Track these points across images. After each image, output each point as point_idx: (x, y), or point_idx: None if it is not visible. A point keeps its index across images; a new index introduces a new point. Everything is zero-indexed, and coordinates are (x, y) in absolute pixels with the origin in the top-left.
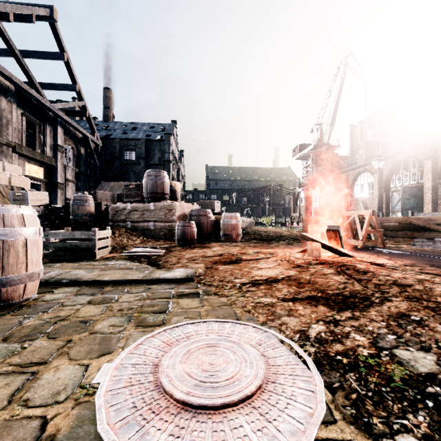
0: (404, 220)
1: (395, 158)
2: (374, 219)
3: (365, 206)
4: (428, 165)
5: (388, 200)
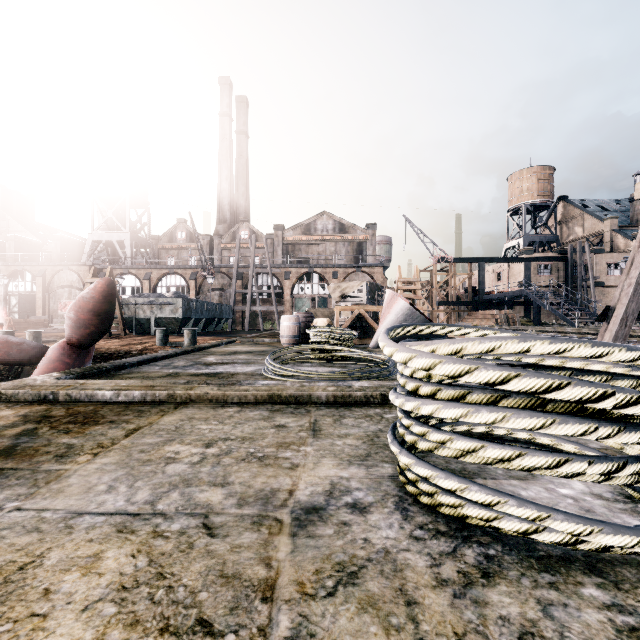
0: (24, 321)
1: (14, 268)
2: (12, 321)
3: (0, 313)
4: (40, 281)
5: (6, 302)
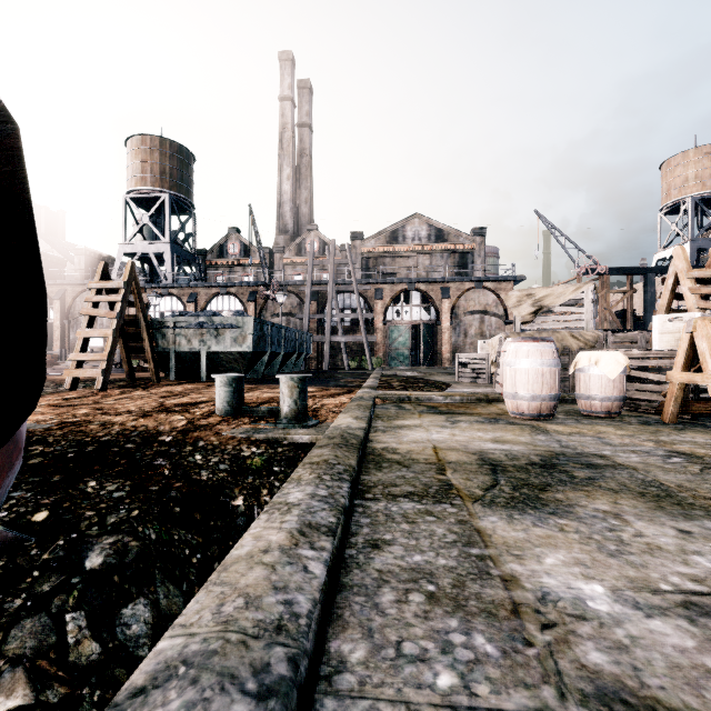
0: None
1: None
2: None
3: None
4: (58, 305)
5: None
